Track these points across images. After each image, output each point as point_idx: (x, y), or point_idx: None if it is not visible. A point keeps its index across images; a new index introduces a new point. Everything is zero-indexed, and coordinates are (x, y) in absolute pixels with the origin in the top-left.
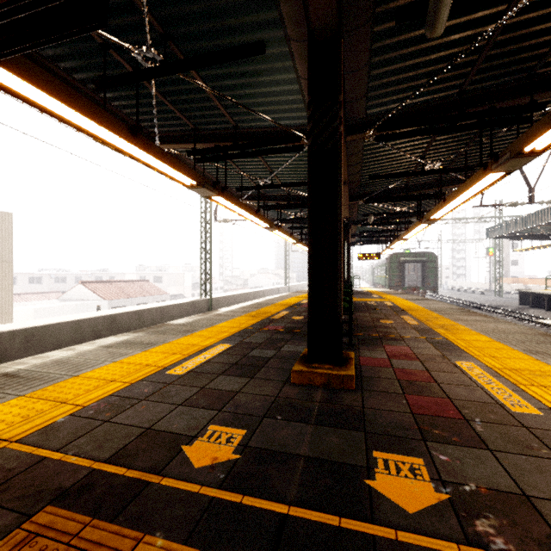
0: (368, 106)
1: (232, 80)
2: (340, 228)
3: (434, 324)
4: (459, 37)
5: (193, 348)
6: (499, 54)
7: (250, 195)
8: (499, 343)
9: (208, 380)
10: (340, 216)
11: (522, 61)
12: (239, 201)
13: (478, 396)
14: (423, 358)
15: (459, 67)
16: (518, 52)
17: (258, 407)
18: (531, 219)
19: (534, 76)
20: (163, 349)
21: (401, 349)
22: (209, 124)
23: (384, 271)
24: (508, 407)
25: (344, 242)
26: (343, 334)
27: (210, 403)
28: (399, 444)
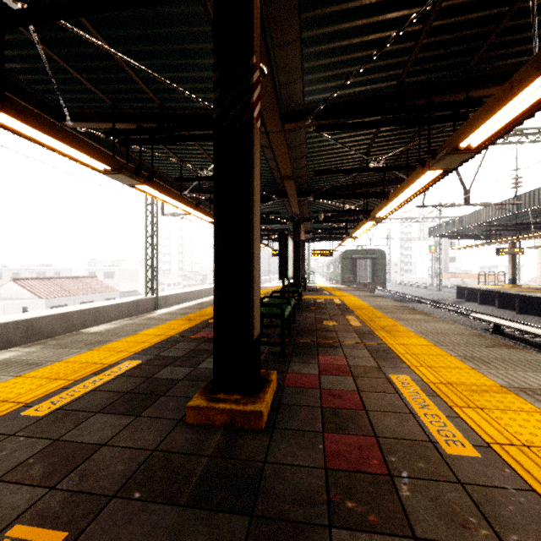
0: (306, 92)
1: (145, 45)
2: (252, 223)
3: (376, 325)
4: (395, 16)
5: (88, 368)
6: (436, 43)
7: (196, 187)
8: (437, 347)
9: (75, 423)
10: (252, 208)
11: (458, 54)
12: (174, 192)
13: (409, 429)
14: (357, 372)
15: (397, 54)
16: (455, 43)
17: (117, 475)
18: (466, 220)
19: (469, 71)
20: (47, 371)
21: (336, 360)
22: (131, 101)
23: (338, 267)
24: (442, 447)
25: (287, 239)
26: (274, 344)
27: (48, 471)
28: (294, 540)
